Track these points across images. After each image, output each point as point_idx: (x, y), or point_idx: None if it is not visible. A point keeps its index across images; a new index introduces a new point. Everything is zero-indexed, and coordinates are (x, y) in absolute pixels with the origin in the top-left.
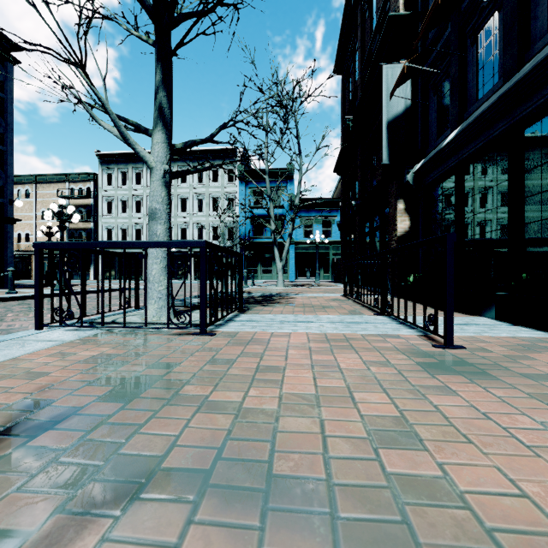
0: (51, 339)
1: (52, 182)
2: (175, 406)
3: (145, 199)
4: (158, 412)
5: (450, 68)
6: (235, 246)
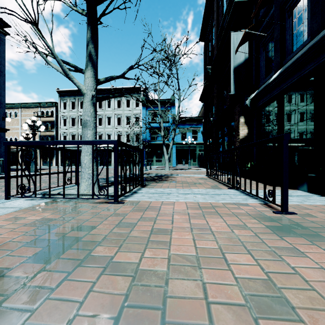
0: (13, 206)
1: (30, 107)
2: (86, 266)
3: None
4: (72, 272)
5: (274, 33)
6: (140, 145)
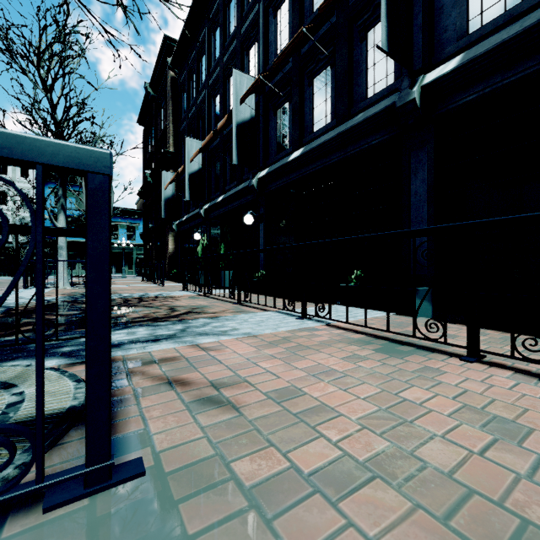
0: None
1: None
2: None
3: None
4: None
5: None
6: None
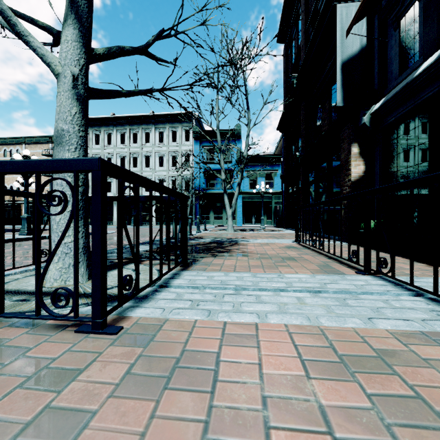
0: None
1: (38, 143)
2: None
3: (115, 157)
4: None
5: None
6: (191, 196)
